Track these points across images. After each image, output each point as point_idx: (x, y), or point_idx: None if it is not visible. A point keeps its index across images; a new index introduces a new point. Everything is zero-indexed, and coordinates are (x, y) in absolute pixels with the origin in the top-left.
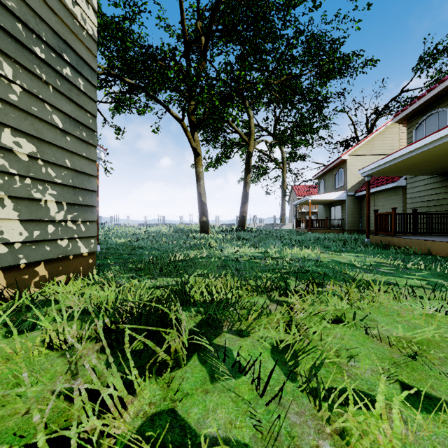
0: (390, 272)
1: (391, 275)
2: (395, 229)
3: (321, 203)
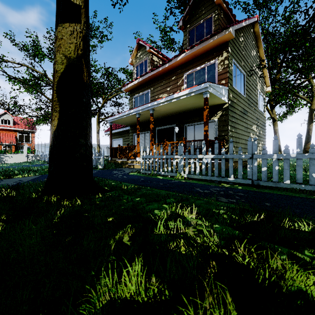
0: None
1: None
2: None
3: None
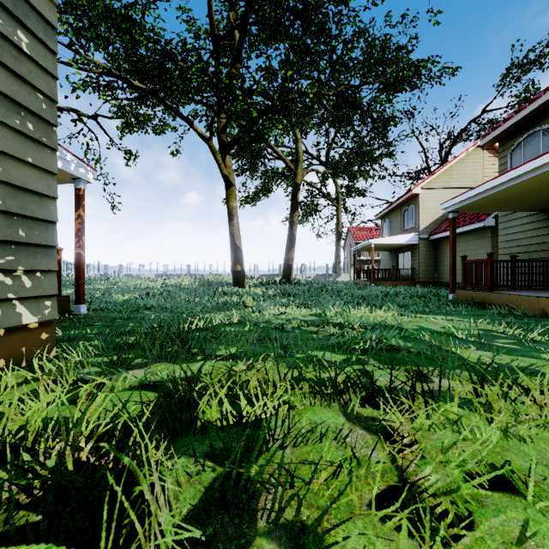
0: (515, 348)
1: (520, 354)
2: (491, 282)
3: (386, 248)
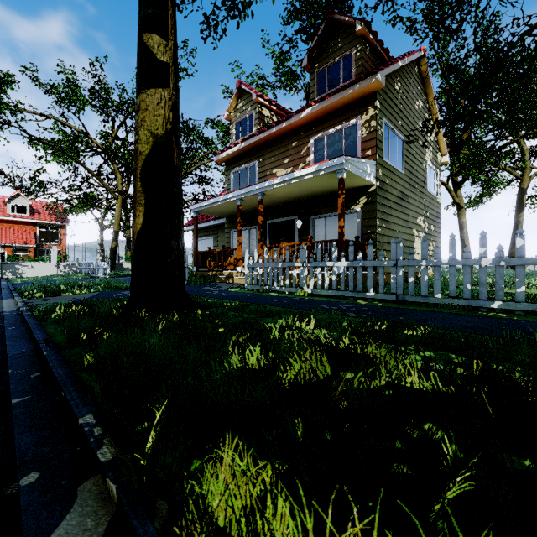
0: None
1: None
2: None
3: None
